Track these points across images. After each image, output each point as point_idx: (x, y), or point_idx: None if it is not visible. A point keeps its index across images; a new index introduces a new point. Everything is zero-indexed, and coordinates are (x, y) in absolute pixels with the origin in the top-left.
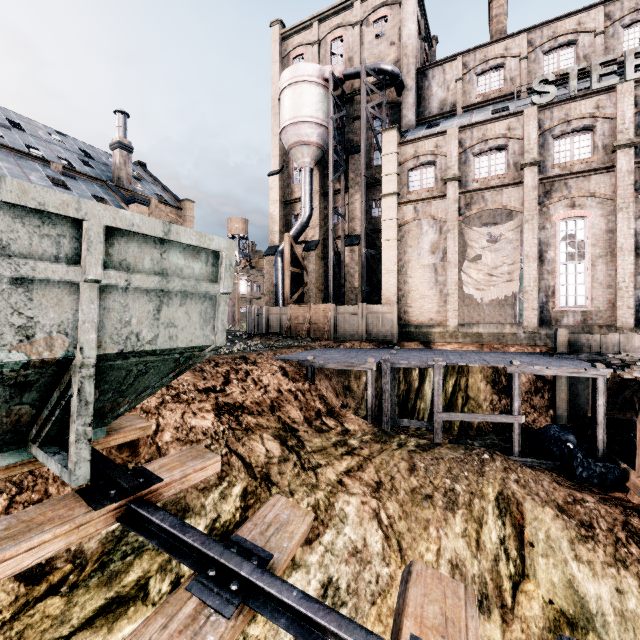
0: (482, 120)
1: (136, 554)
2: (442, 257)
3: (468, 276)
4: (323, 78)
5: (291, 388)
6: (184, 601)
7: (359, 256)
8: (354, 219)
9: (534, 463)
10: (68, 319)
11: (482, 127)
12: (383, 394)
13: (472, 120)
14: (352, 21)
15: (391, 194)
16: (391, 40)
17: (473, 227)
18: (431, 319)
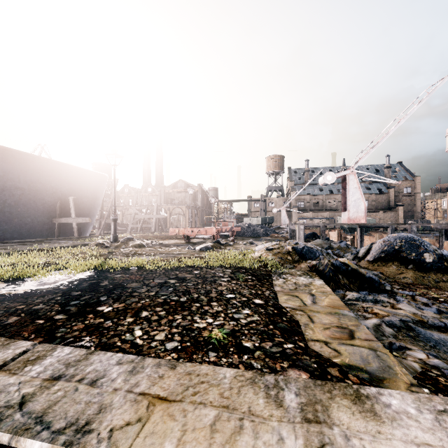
0: None
1: None
2: None
3: None
4: None
5: None
6: None
7: None
8: None
9: None
10: None
11: None
12: None
13: None
14: None
15: None
16: None
17: None
18: None
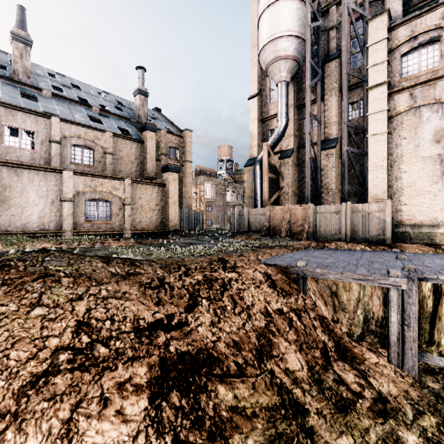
0: None
1: None
2: None
3: None
4: None
5: (282, 308)
6: None
7: (335, 158)
8: (329, 124)
9: None
10: None
11: None
12: (406, 318)
13: None
14: None
15: (380, 84)
16: None
17: None
18: (434, 218)
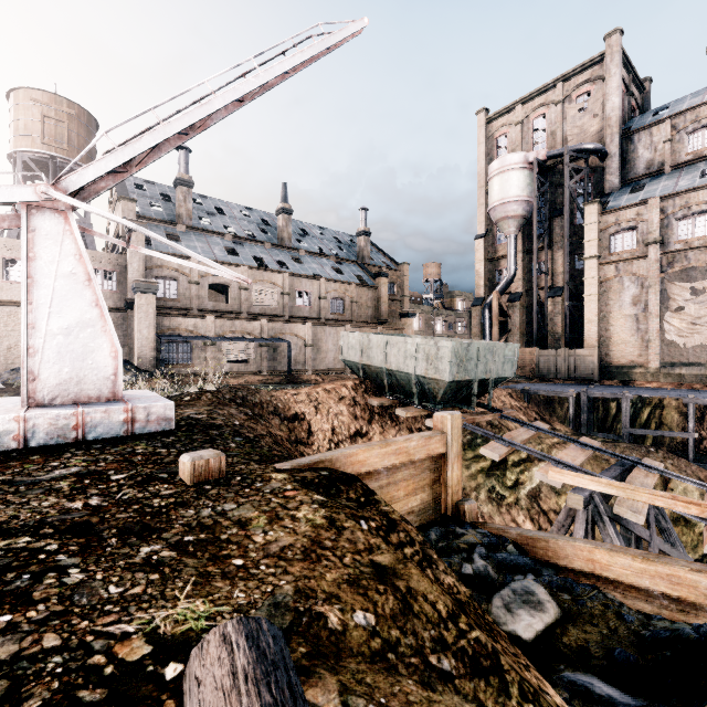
0: (684, 190)
1: (478, 446)
2: (643, 308)
3: (670, 325)
4: (527, 163)
5: (517, 404)
6: (524, 428)
7: (561, 305)
8: (556, 273)
9: (705, 467)
10: (490, 369)
11: (685, 196)
12: (581, 414)
13: (677, 185)
14: (554, 100)
15: (592, 257)
16: (594, 113)
17: (675, 282)
18: (632, 361)
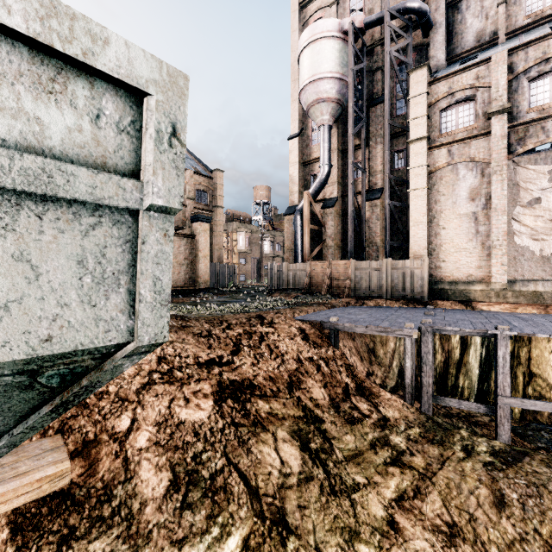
0: (542, 35)
1: None
2: (484, 204)
3: (521, 224)
4: (342, 31)
5: (312, 356)
6: None
7: (380, 210)
8: (375, 173)
9: None
10: None
11: (541, 44)
12: (423, 365)
13: (524, 41)
14: None
15: (420, 139)
16: None
17: (528, 165)
18: (470, 275)
